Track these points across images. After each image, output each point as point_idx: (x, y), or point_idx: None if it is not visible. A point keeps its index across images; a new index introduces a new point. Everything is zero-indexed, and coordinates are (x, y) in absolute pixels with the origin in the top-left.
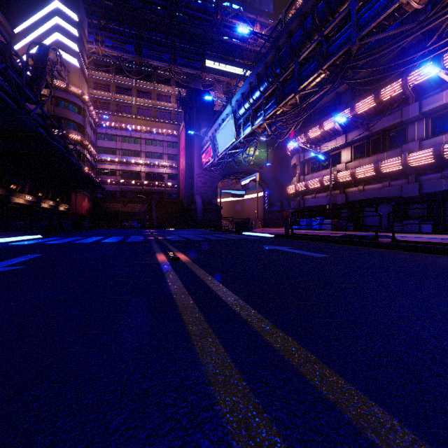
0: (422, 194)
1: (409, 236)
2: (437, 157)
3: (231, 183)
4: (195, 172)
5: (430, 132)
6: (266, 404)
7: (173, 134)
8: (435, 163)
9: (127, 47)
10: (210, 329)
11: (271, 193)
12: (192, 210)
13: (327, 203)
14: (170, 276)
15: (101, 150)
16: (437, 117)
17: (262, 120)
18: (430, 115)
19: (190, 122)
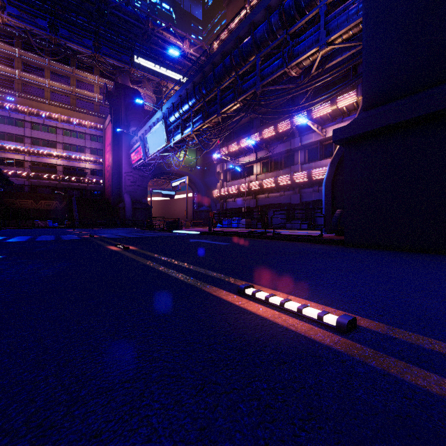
0: (302, 202)
1: (291, 231)
2: (309, 178)
3: (161, 182)
4: (124, 170)
5: (307, 159)
6: (183, 273)
7: (98, 127)
8: (309, 181)
9: (39, 21)
10: (162, 266)
11: (200, 194)
12: (120, 209)
13: (243, 206)
14: (130, 255)
15: (2, 136)
16: (311, 149)
17: (191, 131)
18: (307, 147)
19: (117, 118)
